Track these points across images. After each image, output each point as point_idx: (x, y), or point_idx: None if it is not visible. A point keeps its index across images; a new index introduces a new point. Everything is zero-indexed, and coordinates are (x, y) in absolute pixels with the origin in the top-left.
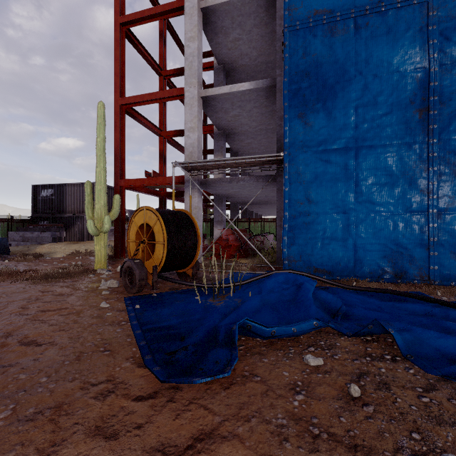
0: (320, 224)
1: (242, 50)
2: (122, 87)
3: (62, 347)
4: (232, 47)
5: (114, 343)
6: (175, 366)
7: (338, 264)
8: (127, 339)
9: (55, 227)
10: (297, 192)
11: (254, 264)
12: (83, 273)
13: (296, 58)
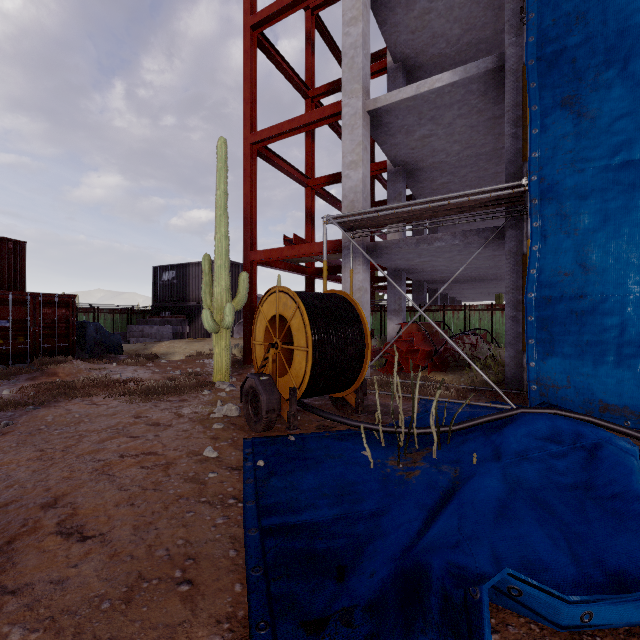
0: (614, 315)
1: (435, 28)
2: (253, 118)
3: (114, 552)
4: (418, 27)
5: (203, 560)
6: None
7: None
8: (229, 550)
9: (176, 320)
10: (559, 251)
11: (462, 385)
12: (195, 387)
13: None
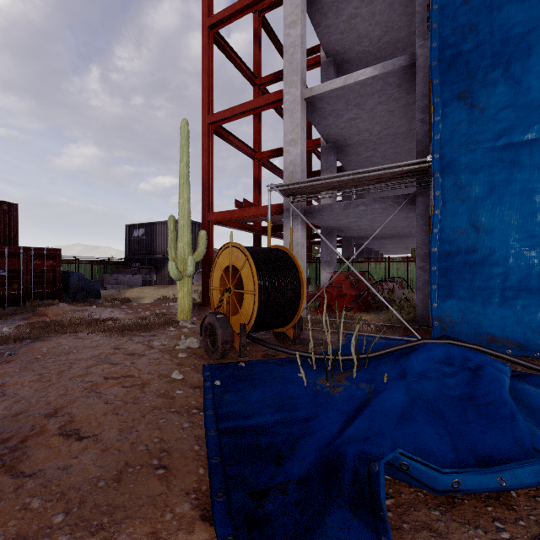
0: (498, 266)
1: (360, 30)
2: (210, 102)
3: (105, 447)
4: (346, 29)
5: (174, 452)
6: (264, 535)
7: (535, 332)
8: (194, 445)
9: (145, 270)
10: (456, 215)
11: (381, 323)
12: (163, 325)
13: (454, 6)
